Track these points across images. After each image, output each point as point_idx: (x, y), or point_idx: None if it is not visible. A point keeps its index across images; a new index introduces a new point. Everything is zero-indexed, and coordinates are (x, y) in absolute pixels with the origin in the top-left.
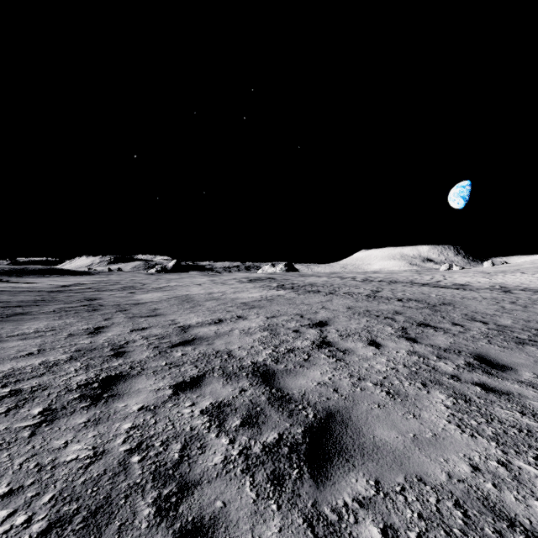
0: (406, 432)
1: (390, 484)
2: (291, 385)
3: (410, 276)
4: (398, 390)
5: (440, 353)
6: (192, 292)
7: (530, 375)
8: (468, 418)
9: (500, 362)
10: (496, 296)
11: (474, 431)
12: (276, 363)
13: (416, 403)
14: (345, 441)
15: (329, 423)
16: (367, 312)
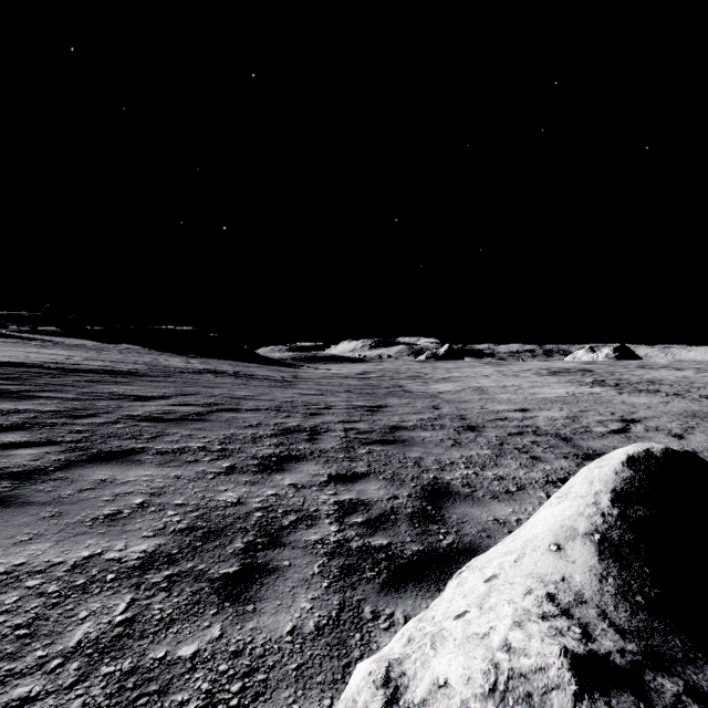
0: None
1: None
2: (582, 443)
3: None
4: None
5: None
6: (483, 385)
7: None
8: None
9: None
10: None
11: None
12: (574, 435)
13: None
14: None
15: (601, 455)
16: None
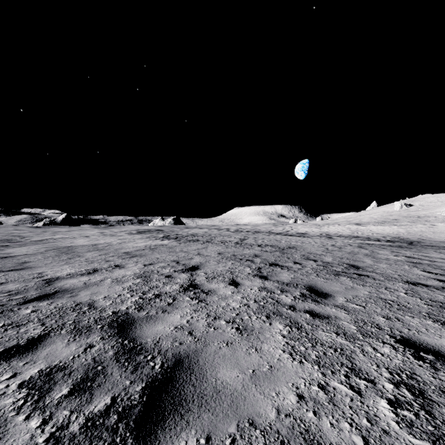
0: (247, 369)
1: (221, 438)
2: (147, 333)
3: (269, 228)
4: (246, 325)
5: (283, 287)
6: (75, 244)
7: (342, 299)
8: (299, 344)
9: (324, 291)
10: (323, 241)
11: (302, 357)
12: (139, 310)
13: (259, 337)
14: (185, 392)
15: (175, 371)
16: (234, 256)
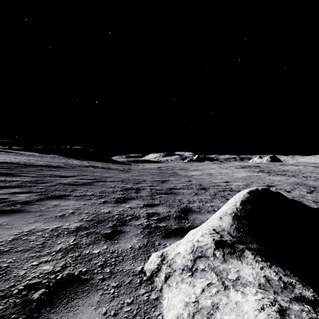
0: None
1: None
2: None
3: None
4: None
5: (315, 196)
6: (211, 172)
7: None
8: None
9: None
10: None
11: None
12: None
13: None
14: None
15: None
16: (304, 184)
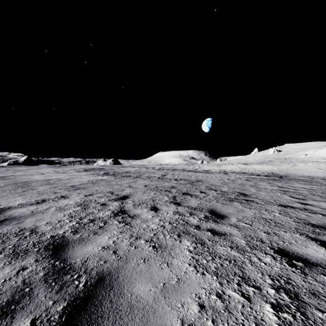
0: (158, 282)
1: None
2: (77, 253)
3: (183, 167)
4: (161, 243)
5: (191, 211)
6: (31, 180)
7: (235, 219)
8: (202, 258)
9: (221, 213)
10: (221, 176)
11: (204, 269)
12: (74, 234)
13: (171, 253)
14: (103, 309)
15: (96, 289)
16: (156, 188)
